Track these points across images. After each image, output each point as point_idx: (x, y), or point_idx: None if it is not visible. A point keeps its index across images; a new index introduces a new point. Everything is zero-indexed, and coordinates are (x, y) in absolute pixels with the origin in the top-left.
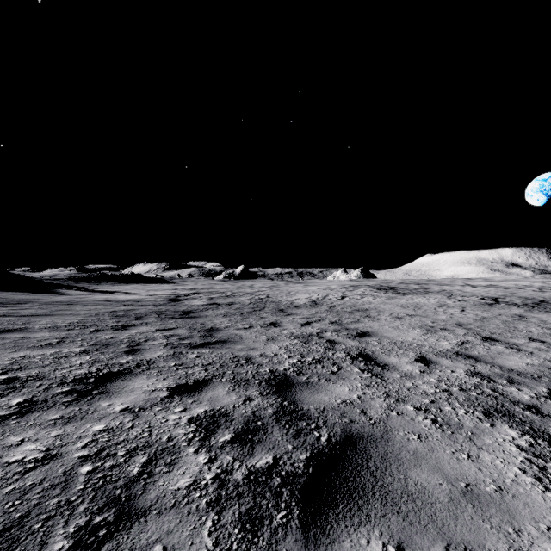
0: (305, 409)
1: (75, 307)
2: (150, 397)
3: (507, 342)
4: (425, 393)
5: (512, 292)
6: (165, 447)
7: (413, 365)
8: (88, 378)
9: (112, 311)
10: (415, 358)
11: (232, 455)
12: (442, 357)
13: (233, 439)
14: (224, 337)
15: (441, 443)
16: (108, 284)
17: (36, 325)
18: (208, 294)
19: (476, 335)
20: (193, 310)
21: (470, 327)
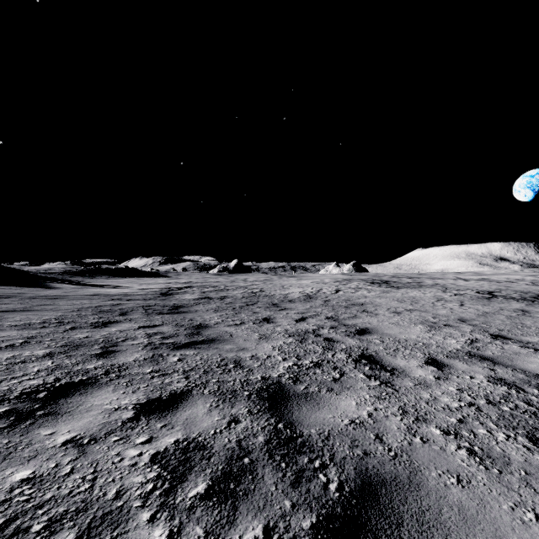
0: (305, 435)
1: (59, 302)
2: (109, 419)
3: (520, 340)
4: (449, 409)
5: (506, 285)
6: (108, 511)
7: (425, 369)
8: (38, 392)
9: (97, 306)
10: (425, 360)
11: (203, 525)
12: (454, 359)
13: (209, 492)
14: (212, 334)
15: (491, 491)
16: (103, 278)
17: (7, 322)
18: (201, 287)
19: (484, 332)
20: (183, 304)
21: (475, 323)
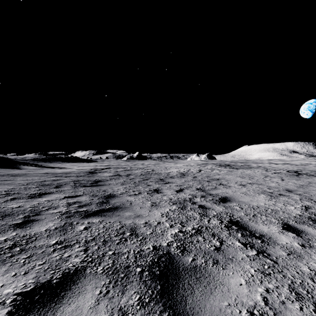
0: None
1: (17, 178)
2: None
3: None
4: None
5: (302, 167)
6: None
7: (287, 235)
8: None
9: (42, 181)
10: (281, 226)
11: None
12: (303, 224)
13: None
14: (117, 203)
15: None
16: (57, 163)
17: None
18: (116, 168)
19: (309, 200)
20: (101, 179)
21: (299, 193)
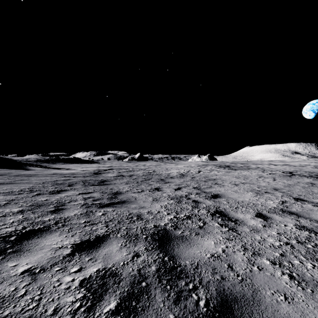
0: (182, 265)
1: (32, 178)
2: (54, 255)
3: (312, 201)
4: (273, 246)
5: (299, 168)
6: None
7: (256, 220)
8: (11, 236)
9: (54, 180)
10: (255, 214)
11: None
12: (273, 213)
13: (117, 308)
14: (124, 198)
15: (308, 306)
16: (60, 164)
17: None
18: (118, 169)
19: (289, 196)
20: (107, 179)
21: (283, 191)
